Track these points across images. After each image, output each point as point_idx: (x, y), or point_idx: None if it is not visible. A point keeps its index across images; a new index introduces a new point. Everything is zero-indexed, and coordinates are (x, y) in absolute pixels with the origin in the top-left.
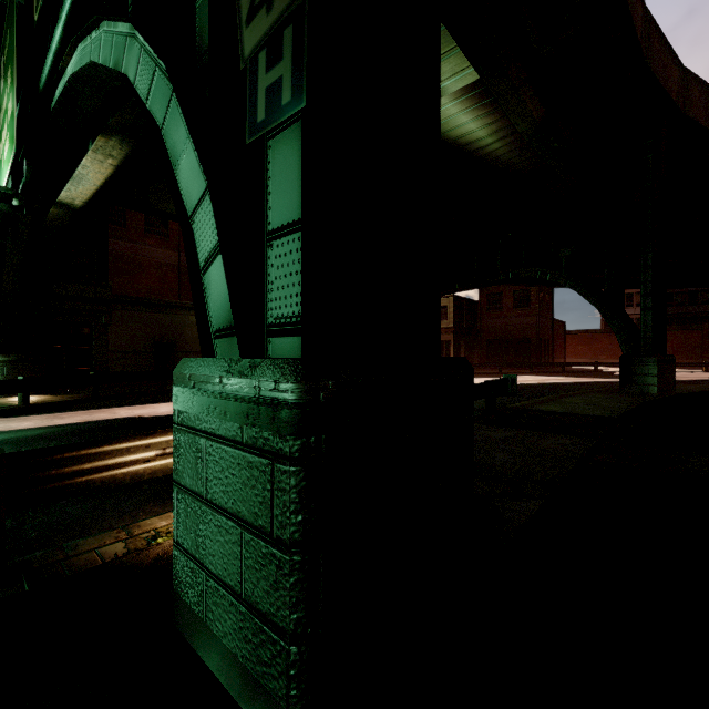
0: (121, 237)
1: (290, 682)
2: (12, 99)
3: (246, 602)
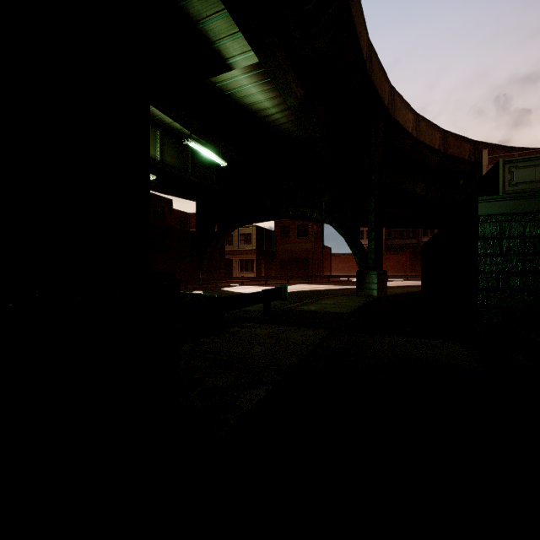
0: None
1: None
2: None
3: None
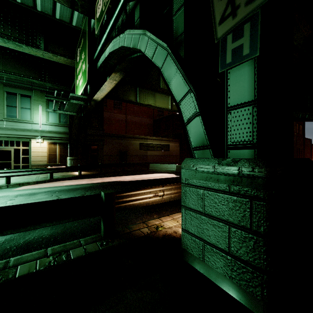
0: (105, 110)
1: (263, 289)
2: (85, 63)
3: (232, 255)
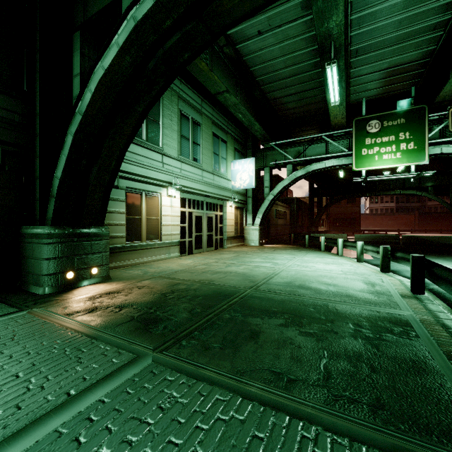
0: None
1: None
2: (418, 145)
3: None
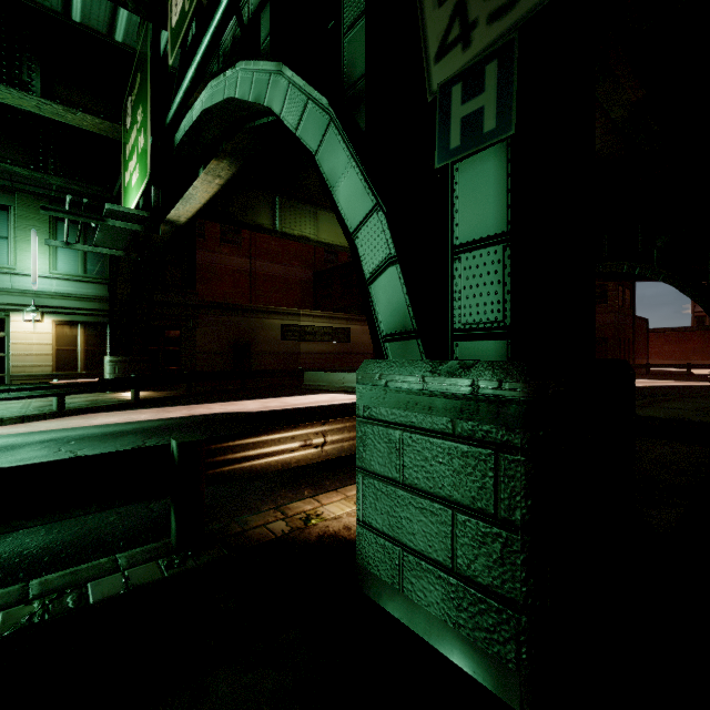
0: (201, 247)
1: (521, 647)
2: (145, 134)
3: (459, 575)
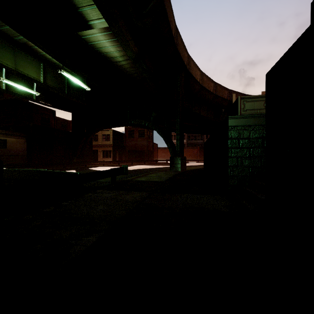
0: None
1: None
2: None
3: None
